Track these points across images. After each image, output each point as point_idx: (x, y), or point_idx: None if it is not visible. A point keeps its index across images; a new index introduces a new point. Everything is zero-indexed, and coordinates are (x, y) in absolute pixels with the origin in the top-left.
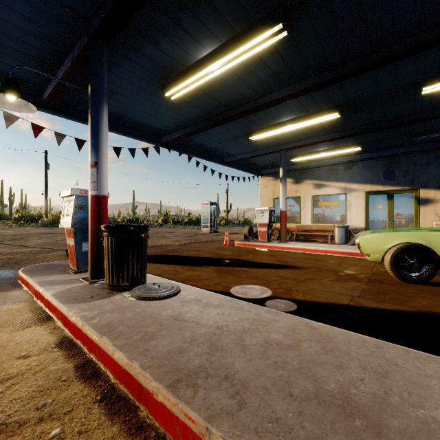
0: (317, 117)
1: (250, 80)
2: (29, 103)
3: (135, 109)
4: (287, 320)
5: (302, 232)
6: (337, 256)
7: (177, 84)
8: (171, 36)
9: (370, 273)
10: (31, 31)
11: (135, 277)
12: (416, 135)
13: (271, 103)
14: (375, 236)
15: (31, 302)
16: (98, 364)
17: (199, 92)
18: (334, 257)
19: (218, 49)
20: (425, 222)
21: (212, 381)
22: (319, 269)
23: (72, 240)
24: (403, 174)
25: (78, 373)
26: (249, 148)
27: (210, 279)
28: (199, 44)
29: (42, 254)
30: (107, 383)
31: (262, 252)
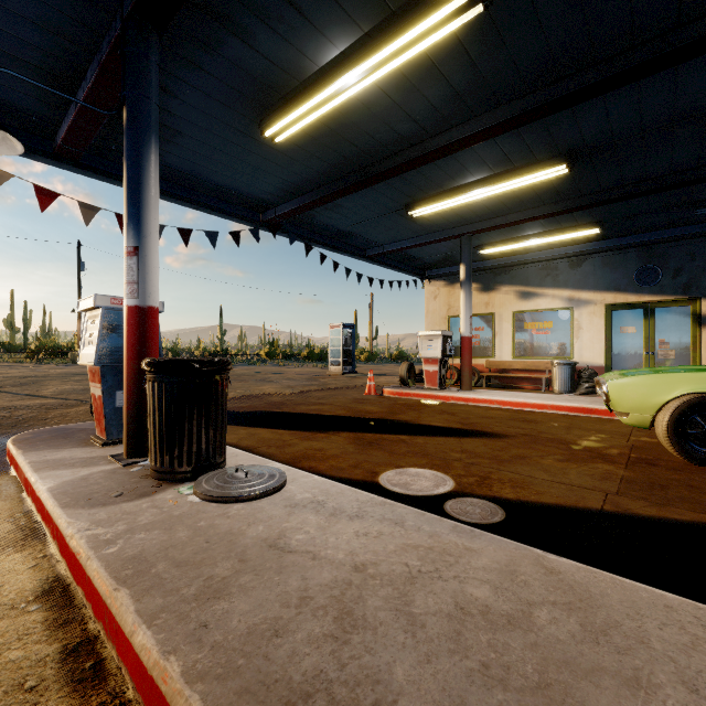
0: (528, 175)
1: (413, 106)
2: (8, 135)
3: (215, 163)
4: (494, 551)
5: (497, 373)
6: (562, 414)
7: (284, 113)
8: (272, 21)
9: (627, 447)
10: (22, 14)
11: (204, 456)
12: (697, 206)
13: (449, 148)
14: (639, 380)
15: (17, 501)
16: (108, 646)
17: (324, 130)
18: (556, 416)
19: (356, 46)
20: None
21: None
22: (534, 439)
23: (98, 388)
24: (671, 274)
25: (63, 668)
26: (408, 232)
27: (341, 456)
28: (321, 35)
29: (61, 410)
30: (119, 699)
31: (431, 407)
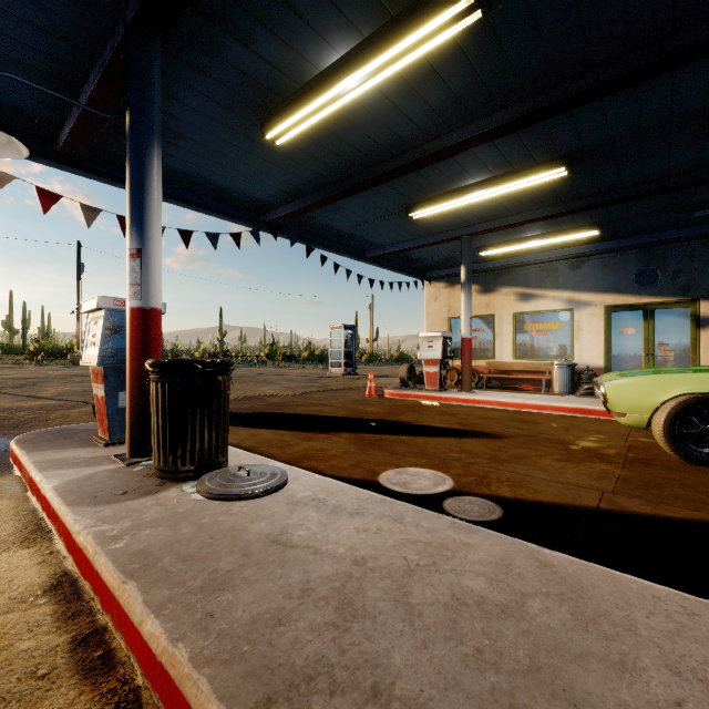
0: (528, 177)
1: (413, 109)
2: (13, 139)
3: (216, 165)
4: (491, 546)
5: (498, 375)
6: (561, 415)
7: (285, 116)
8: (273, 26)
9: (624, 447)
10: (26, 18)
11: (207, 455)
12: (696, 209)
13: (449, 151)
14: (636, 381)
15: (22, 500)
16: (117, 637)
17: (324, 132)
18: (556, 417)
19: (356, 50)
20: (708, 357)
21: (343, 704)
22: (533, 439)
23: (101, 388)
24: (670, 276)
25: (74, 658)
26: (408, 234)
27: (342, 456)
28: (322, 40)
29: (62, 411)
30: (128, 685)
31: (431, 408)
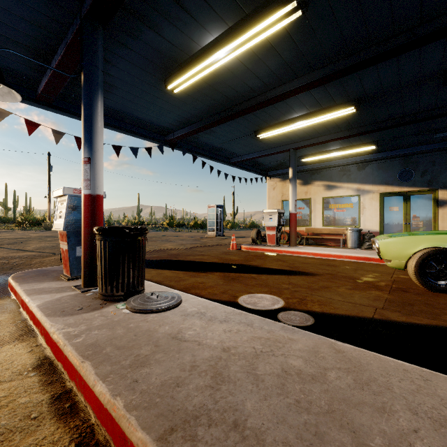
0: (331, 113)
1: (259, 71)
2: (12, 90)
3: (136, 105)
4: (306, 340)
5: (313, 236)
6: (352, 261)
7: (179, 75)
8: (172, 19)
9: (390, 281)
10: (19, 15)
11: (131, 286)
12: (436, 132)
13: (282, 96)
14: (397, 240)
15: (17, 313)
16: (79, 395)
17: (204, 85)
18: (348, 262)
19: (224, 35)
20: (444, 225)
21: (216, 432)
22: (334, 276)
23: (65, 244)
24: (420, 174)
25: (53, 407)
26: (257, 148)
27: (215, 287)
28: (203, 28)
29: (40, 259)
30: (86, 423)
31: (271, 257)
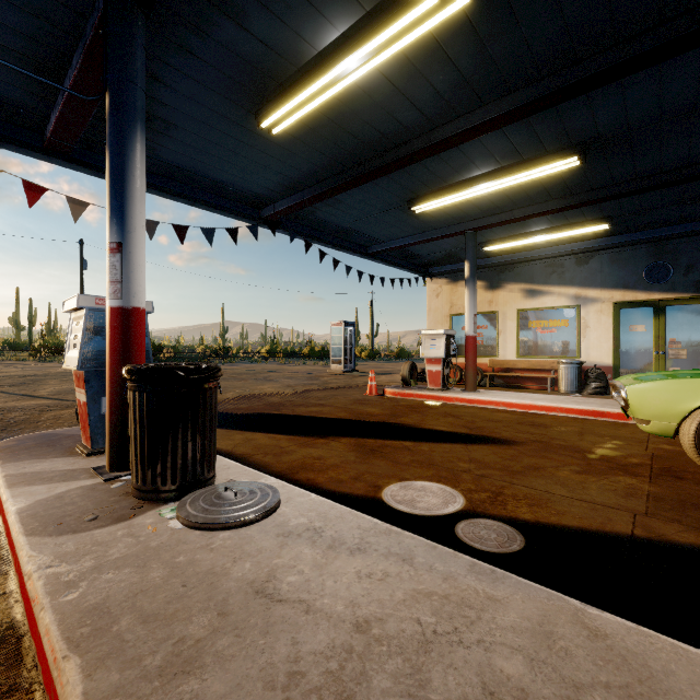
0: (537, 168)
1: (417, 94)
2: None
3: (211, 157)
4: (523, 602)
5: (501, 373)
6: (572, 417)
7: (281, 103)
8: None
9: (647, 456)
10: None
11: (190, 472)
12: None
13: (455, 139)
14: (662, 385)
15: None
16: None
17: (323, 120)
18: (566, 419)
19: (357, 27)
20: None
21: None
22: (546, 446)
23: (83, 394)
24: (683, 271)
25: None
26: (410, 229)
27: (342, 466)
28: (320, 15)
29: (55, 412)
30: None
31: (434, 409)
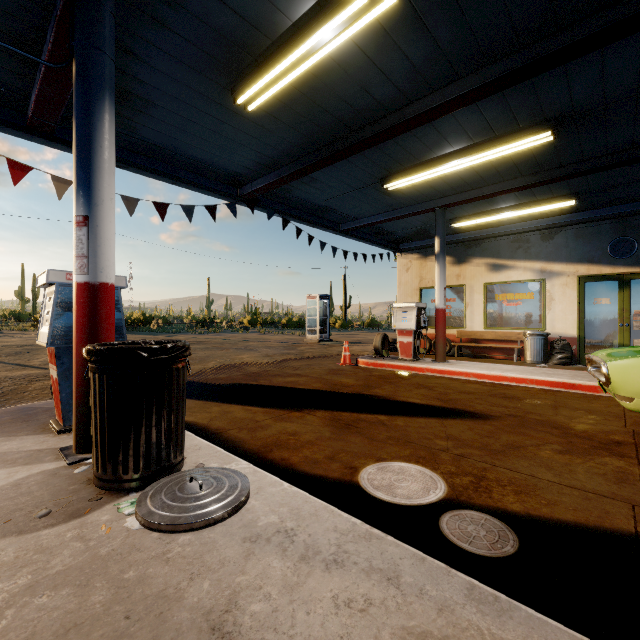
0: (510, 144)
1: (393, 67)
2: None
3: (190, 136)
4: None
5: (469, 343)
6: (542, 388)
7: (256, 78)
8: None
9: (628, 433)
10: None
11: (154, 459)
12: None
13: (430, 114)
14: None
15: None
16: None
17: (298, 97)
18: (537, 391)
19: None
20: None
21: None
22: (522, 421)
23: (54, 370)
24: None
25: None
26: (382, 206)
27: (316, 444)
28: None
29: (43, 382)
30: None
31: (406, 380)
